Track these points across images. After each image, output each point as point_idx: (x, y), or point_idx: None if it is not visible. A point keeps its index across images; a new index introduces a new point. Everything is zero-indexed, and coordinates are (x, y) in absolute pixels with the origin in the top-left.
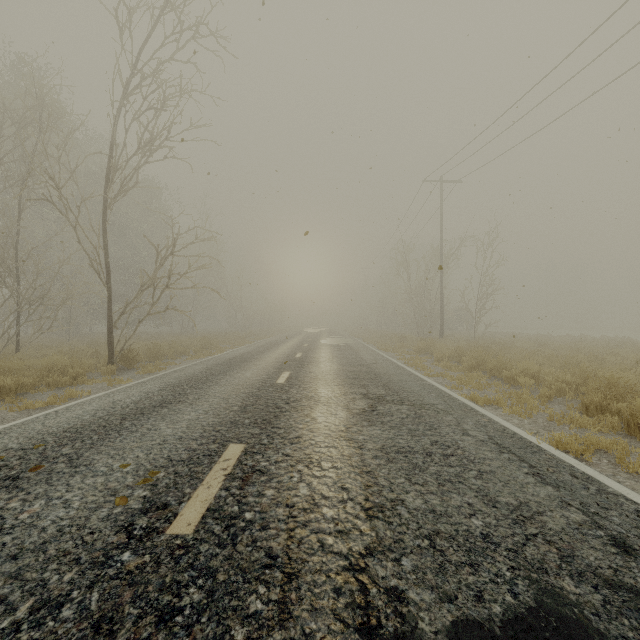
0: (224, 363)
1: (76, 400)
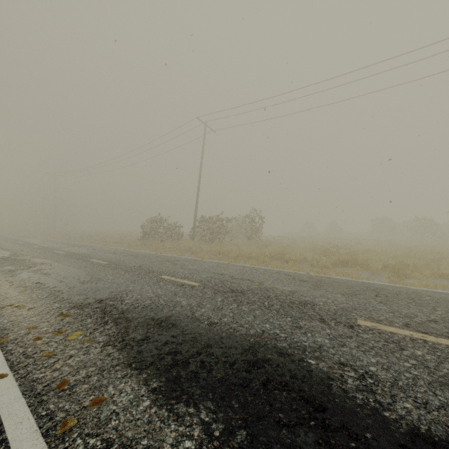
0: None
1: None
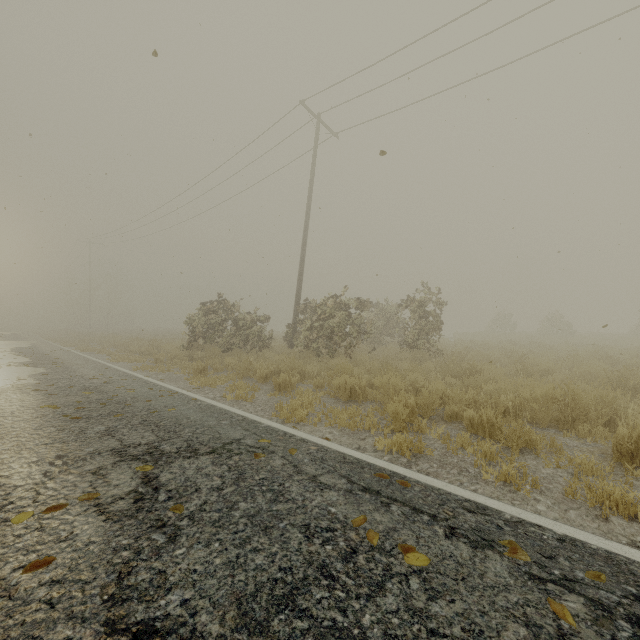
0: None
1: None
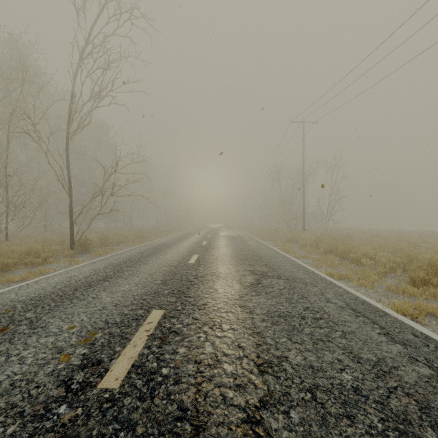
0: (152, 248)
1: (44, 275)
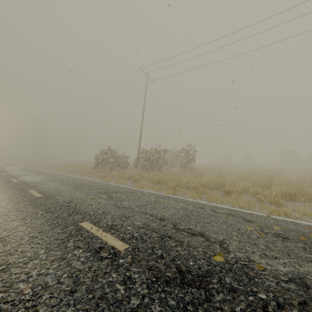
0: None
1: None
